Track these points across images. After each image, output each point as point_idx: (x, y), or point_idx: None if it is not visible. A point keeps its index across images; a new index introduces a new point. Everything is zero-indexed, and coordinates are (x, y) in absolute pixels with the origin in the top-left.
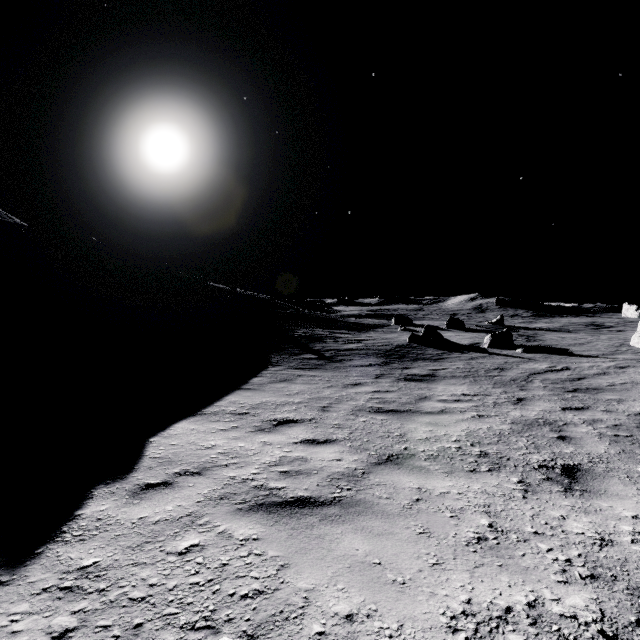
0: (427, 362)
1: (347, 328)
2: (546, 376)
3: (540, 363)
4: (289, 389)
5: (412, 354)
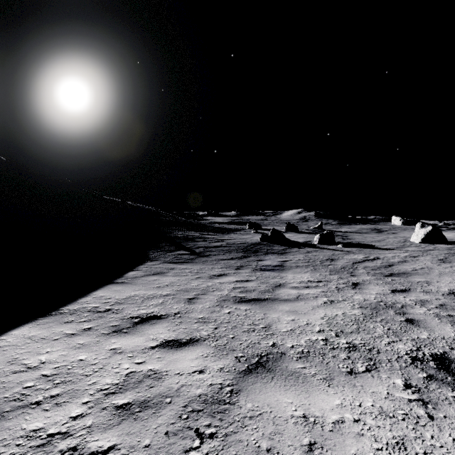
0: (275, 255)
1: (214, 231)
2: (365, 264)
3: (357, 254)
4: (160, 281)
5: (263, 249)
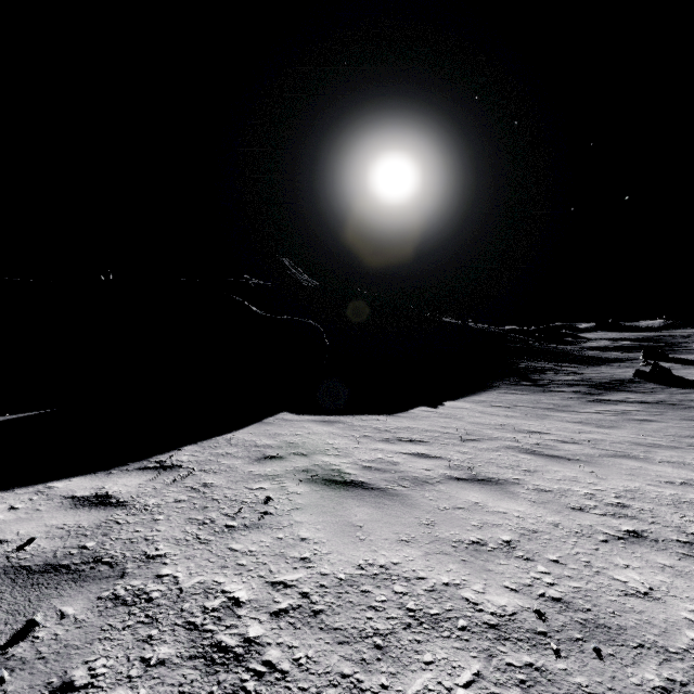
0: (630, 393)
1: (576, 362)
2: None
3: None
4: (502, 398)
5: (623, 387)
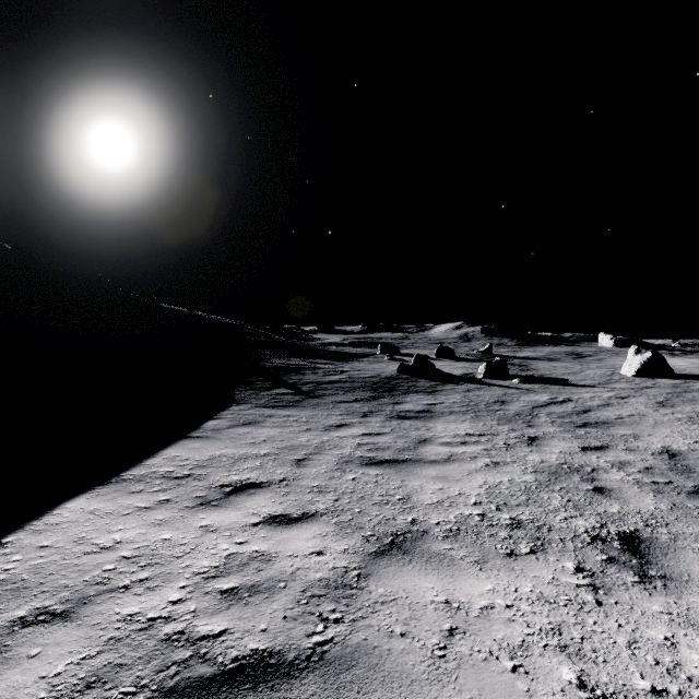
0: (420, 395)
1: (328, 357)
2: (551, 409)
3: (540, 394)
4: (254, 435)
5: (403, 386)
